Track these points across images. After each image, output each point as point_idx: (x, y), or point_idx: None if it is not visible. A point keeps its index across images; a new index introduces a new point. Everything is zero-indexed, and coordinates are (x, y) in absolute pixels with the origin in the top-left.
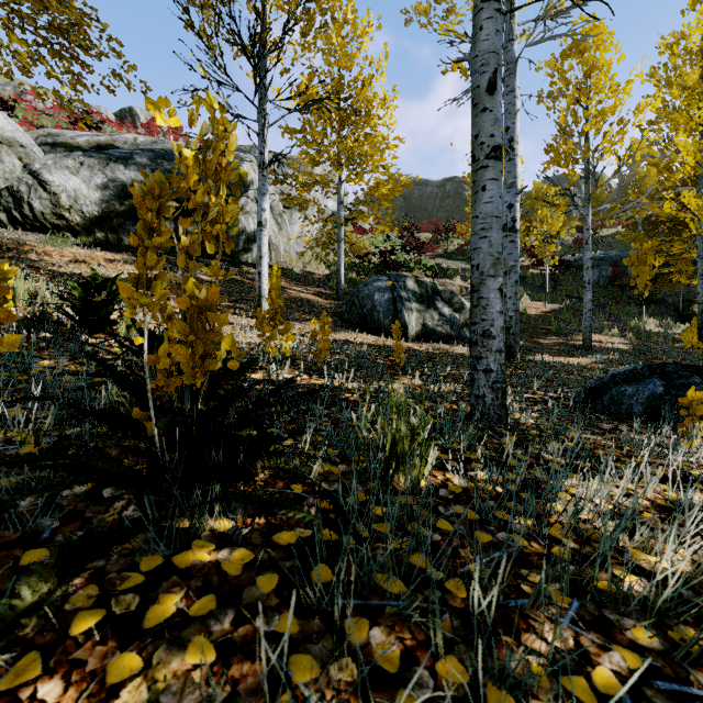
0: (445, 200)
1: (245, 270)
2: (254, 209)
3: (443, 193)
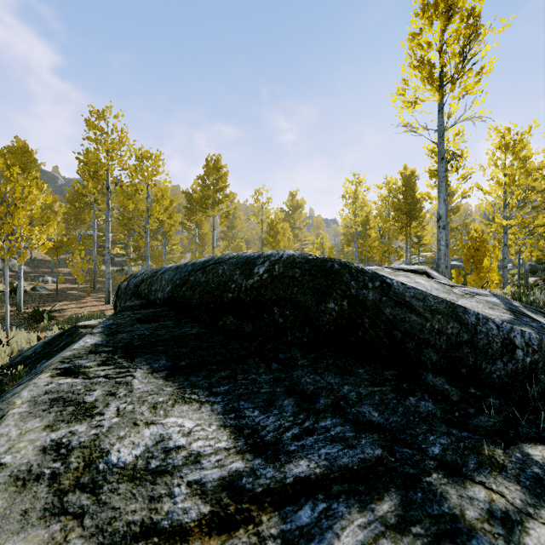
0: None
1: None
2: None
3: None
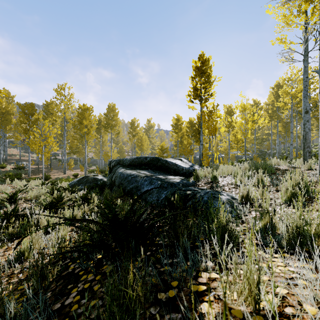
0: None
1: None
2: None
3: None
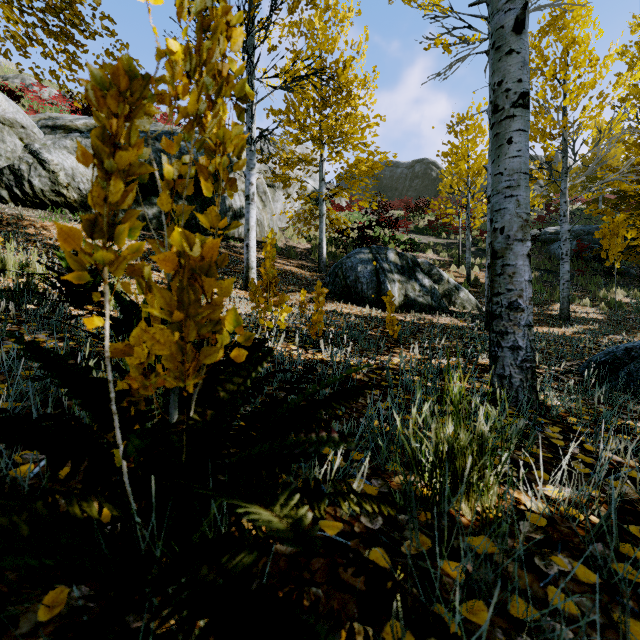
0: (414, 180)
1: (232, 244)
2: (240, 187)
3: (412, 174)
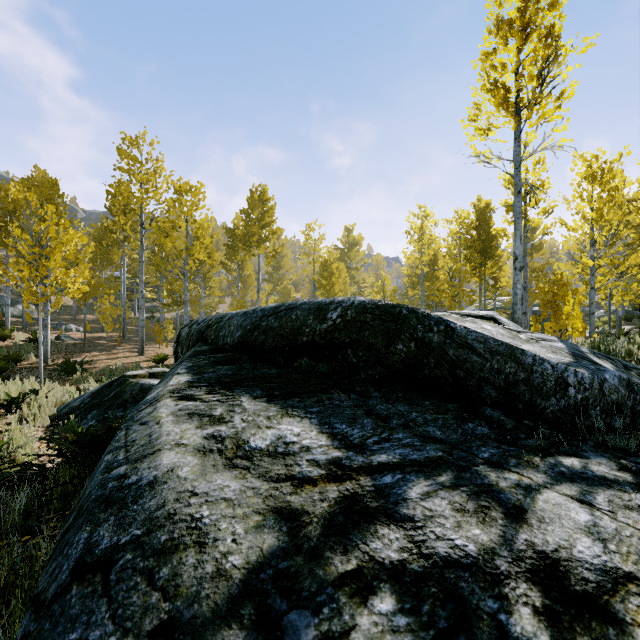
0: None
1: None
2: None
3: None
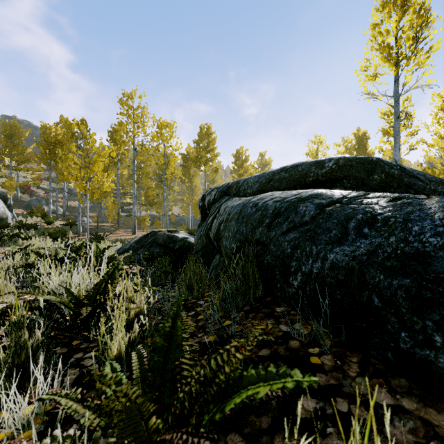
0: None
1: None
2: None
3: None
